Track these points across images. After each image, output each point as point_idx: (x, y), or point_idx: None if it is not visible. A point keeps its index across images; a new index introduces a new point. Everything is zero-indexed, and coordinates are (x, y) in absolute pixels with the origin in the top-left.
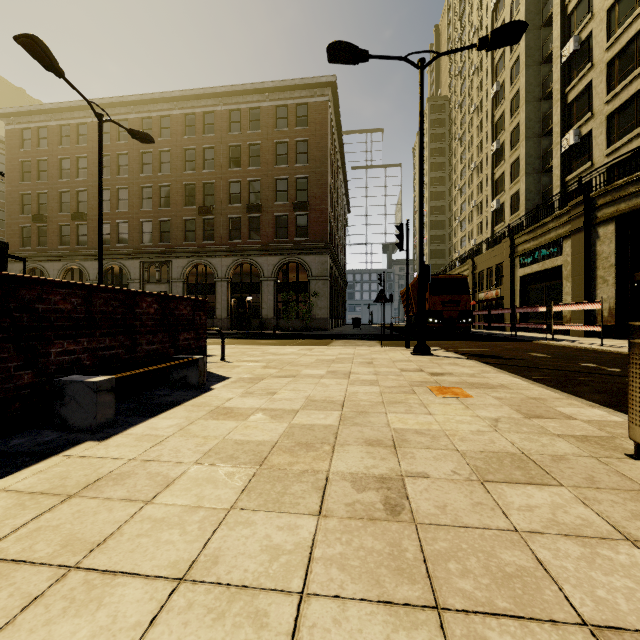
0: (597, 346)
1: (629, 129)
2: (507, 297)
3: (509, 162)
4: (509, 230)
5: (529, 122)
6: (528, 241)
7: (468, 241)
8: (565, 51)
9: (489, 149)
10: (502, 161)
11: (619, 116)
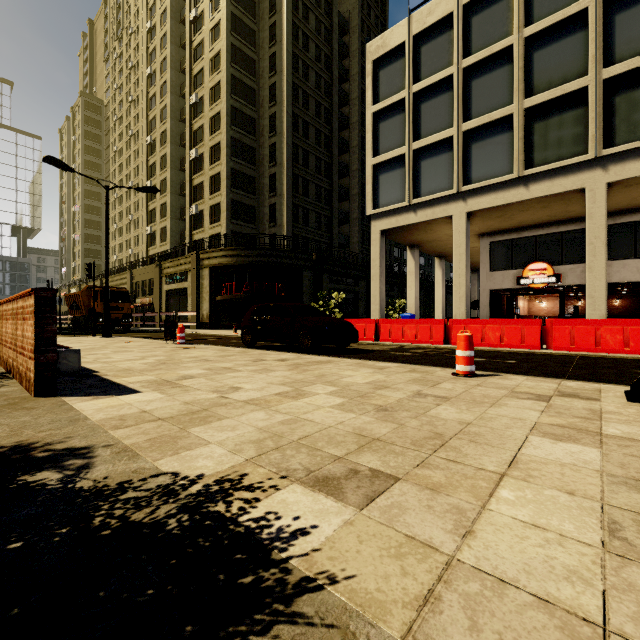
0: (195, 332)
1: (219, 219)
2: (157, 304)
3: (160, 203)
4: (159, 257)
5: (173, 182)
6: (170, 268)
7: (126, 249)
8: (192, 153)
9: (145, 184)
10: (155, 199)
11: (215, 210)
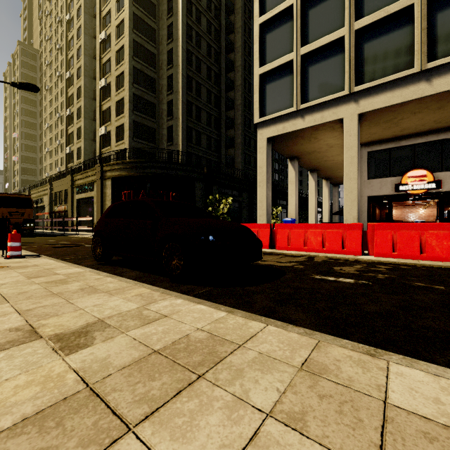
0: (91, 236)
1: (123, 138)
2: (70, 211)
3: (76, 127)
4: (71, 170)
5: (86, 109)
6: (80, 180)
7: (55, 168)
8: (101, 83)
9: (65, 112)
10: (72, 124)
11: (120, 130)
